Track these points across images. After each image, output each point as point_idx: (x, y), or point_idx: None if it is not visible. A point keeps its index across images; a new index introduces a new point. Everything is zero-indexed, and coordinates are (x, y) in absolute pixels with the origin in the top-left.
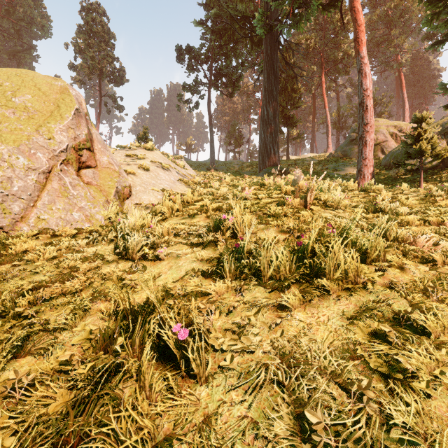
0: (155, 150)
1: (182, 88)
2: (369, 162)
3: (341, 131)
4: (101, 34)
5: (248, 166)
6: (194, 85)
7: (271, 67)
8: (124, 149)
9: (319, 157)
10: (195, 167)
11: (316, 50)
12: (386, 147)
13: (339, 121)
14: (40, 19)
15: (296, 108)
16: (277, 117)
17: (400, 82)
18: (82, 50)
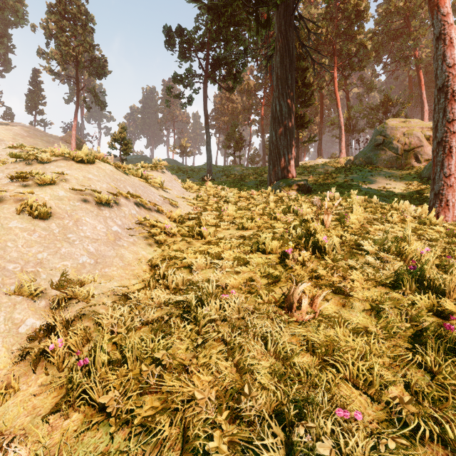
0: (99, 162)
1: (172, 80)
2: (455, 180)
3: (352, 134)
4: (77, 15)
5: (252, 174)
6: (186, 75)
7: (285, 48)
8: (25, 161)
9: (334, 164)
10: (189, 175)
11: (327, 41)
12: (422, 153)
13: (349, 123)
14: (12, 3)
15: (307, 106)
16: (293, 114)
17: (419, 81)
18: (54, 34)
